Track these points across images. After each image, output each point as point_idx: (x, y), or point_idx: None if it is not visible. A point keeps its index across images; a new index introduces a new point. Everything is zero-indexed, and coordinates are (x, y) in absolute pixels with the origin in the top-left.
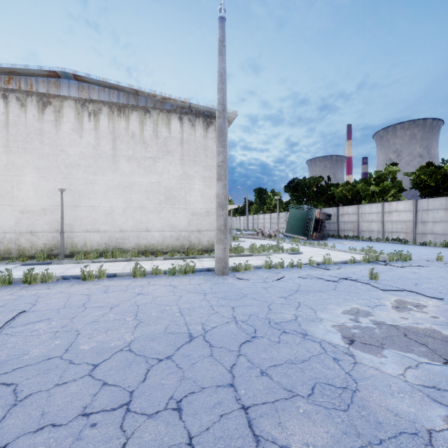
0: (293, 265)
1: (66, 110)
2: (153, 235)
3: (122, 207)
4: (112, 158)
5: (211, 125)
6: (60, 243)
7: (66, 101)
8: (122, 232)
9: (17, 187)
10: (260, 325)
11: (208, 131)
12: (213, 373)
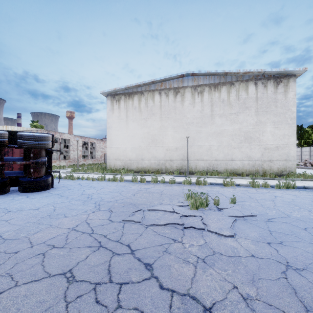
0: None
1: (186, 93)
2: (236, 163)
3: (216, 145)
4: (210, 117)
5: (280, 83)
6: (187, 166)
7: (186, 88)
8: (216, 161)
9: (165, 137)
10: None
11: (278, 88)
12: None
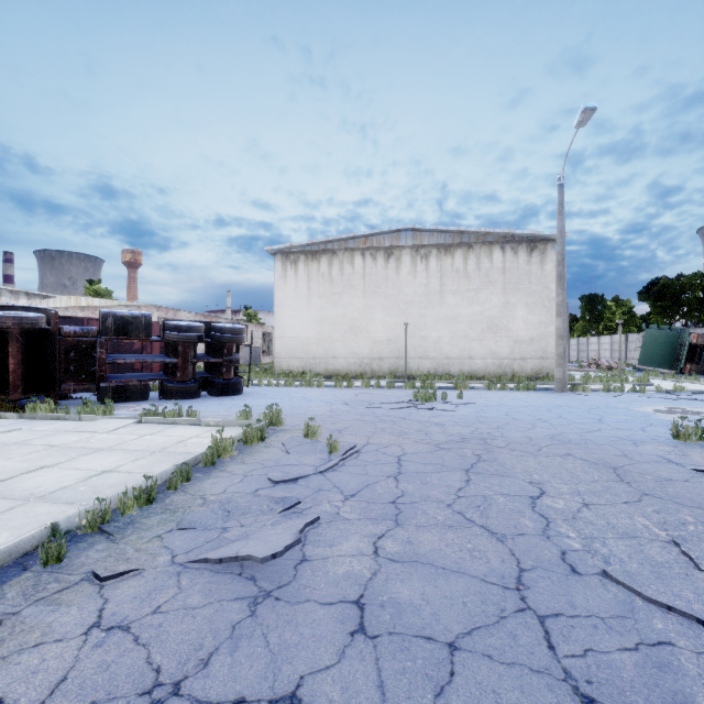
0: (635, 390)
1: (404, 257)
2: (476, 362)
3: (448, 337)
4: (439, 293)
5: (535, 250)
6: (405, 367)
7: (404, 250)
8: (448, 359)
9: (371, 323)
10: (601, 406)
11: (532, 257)
12: (579, 411)
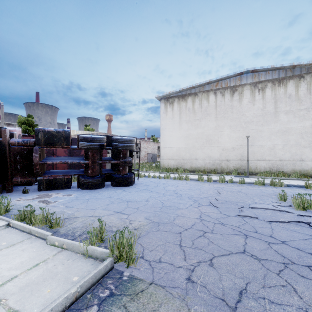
0: None
1: (245, 91)
2: (306, 163)
3: (281, 145)
4: (274, 114)
5: None
6: (247, 166)
7: (245, 86)
8: (281, 161)
9: (220, 137)
10: None
11: None
12: None
